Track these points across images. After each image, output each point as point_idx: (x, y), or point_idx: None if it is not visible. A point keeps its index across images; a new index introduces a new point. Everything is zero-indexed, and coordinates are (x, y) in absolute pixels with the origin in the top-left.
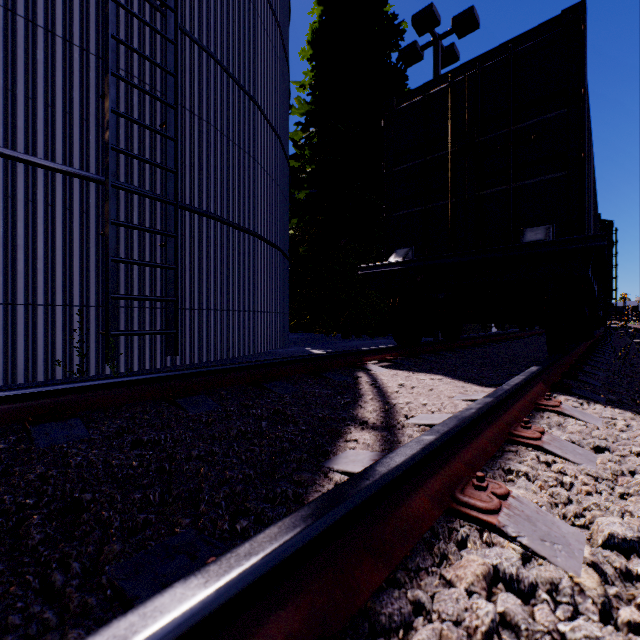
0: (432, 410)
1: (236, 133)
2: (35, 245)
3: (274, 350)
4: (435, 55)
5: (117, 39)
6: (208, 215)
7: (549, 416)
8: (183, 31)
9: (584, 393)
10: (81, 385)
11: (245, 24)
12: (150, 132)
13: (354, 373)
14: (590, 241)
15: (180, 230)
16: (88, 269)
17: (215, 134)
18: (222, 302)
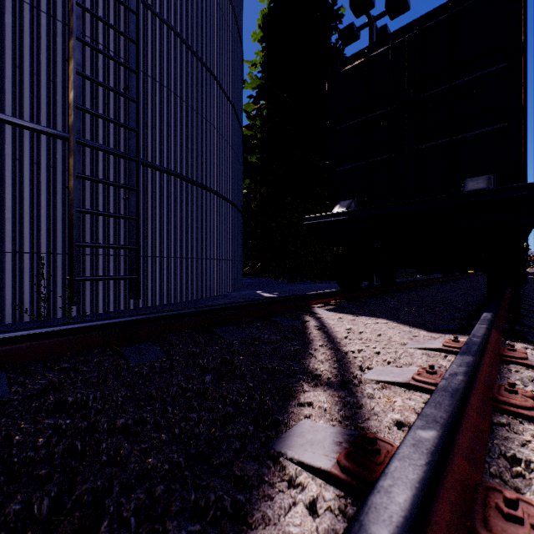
0: (388, 361)
1: (194, 100)
2: (3, 196)
3: (229, 293)
4: (370, 34)
5: (81, 6)
6: (168, 172)
7: (519, 370)
8: (145, 5)
9: None
10: (14, 335)
11: (202, 3)
12: (114, 95)
13: (302, 317)
14: None
15: (142, 185)
16: (55, 219)
17: (175, 99)
18: (181, 250)
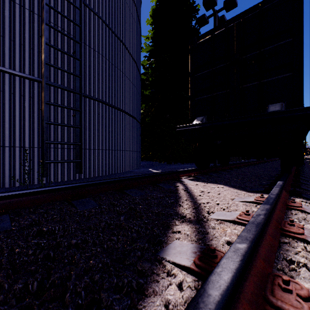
0: (223, 208)
1: (113, 58)
2: (4, 114)
3: (133, 170)
4: (214, 21)
5: (48, 5)
6: (98, 100)
7: (297, 213)
8: (85, 4)
9: (309, 197)
10: (12, 193)
11: (118, 3)
12: (67, 56)
13: (175, 183)
14: (308, 110)
15: (83, 108)
16: (33, 128)
17: (102, 58)
18: (106, 145)
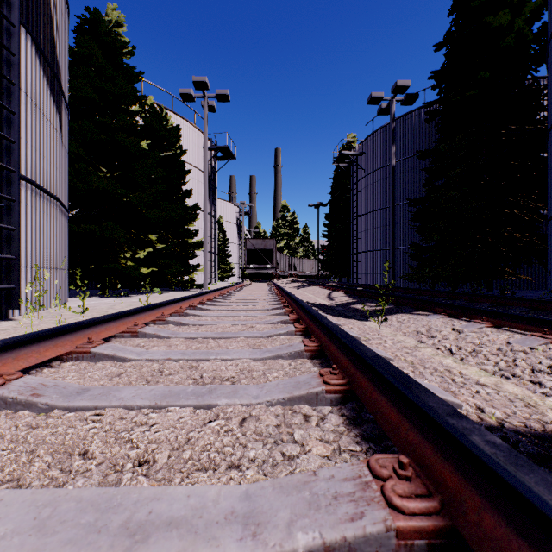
0: None
1: None
2: None
3: None
4: None
5: None
6: None
7: None
8: None
9: None
10: None
11: None
12: None
13: None
14: None
15: None
16: None
17: None
18: None
